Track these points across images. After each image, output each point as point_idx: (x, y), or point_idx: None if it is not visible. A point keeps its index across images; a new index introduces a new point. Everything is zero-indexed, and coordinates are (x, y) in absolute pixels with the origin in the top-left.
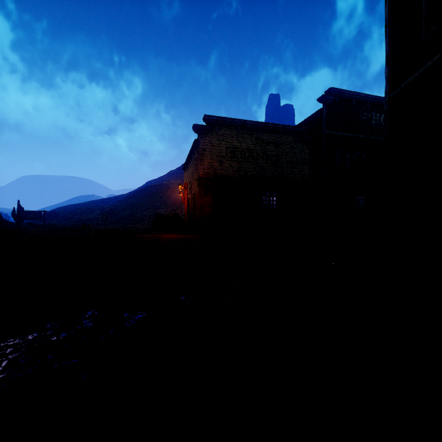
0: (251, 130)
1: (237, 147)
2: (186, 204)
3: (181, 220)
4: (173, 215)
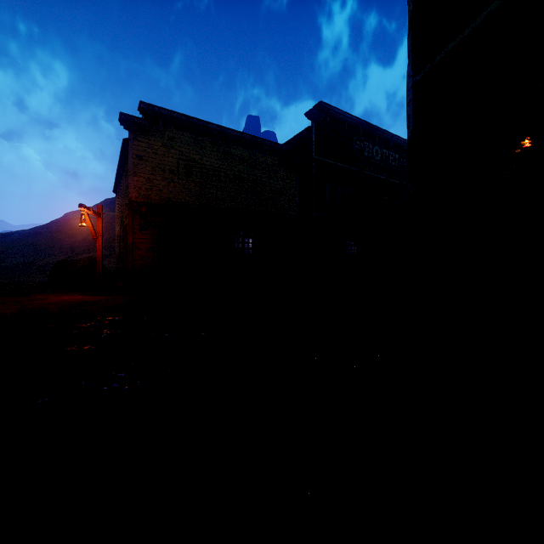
0: (217, 139)
1: (195, 161)
2: (99, 243)
3: (105, 270)
4: (88, 261)
